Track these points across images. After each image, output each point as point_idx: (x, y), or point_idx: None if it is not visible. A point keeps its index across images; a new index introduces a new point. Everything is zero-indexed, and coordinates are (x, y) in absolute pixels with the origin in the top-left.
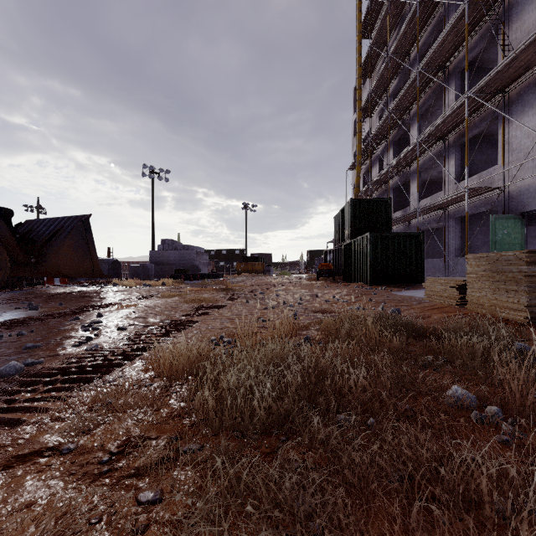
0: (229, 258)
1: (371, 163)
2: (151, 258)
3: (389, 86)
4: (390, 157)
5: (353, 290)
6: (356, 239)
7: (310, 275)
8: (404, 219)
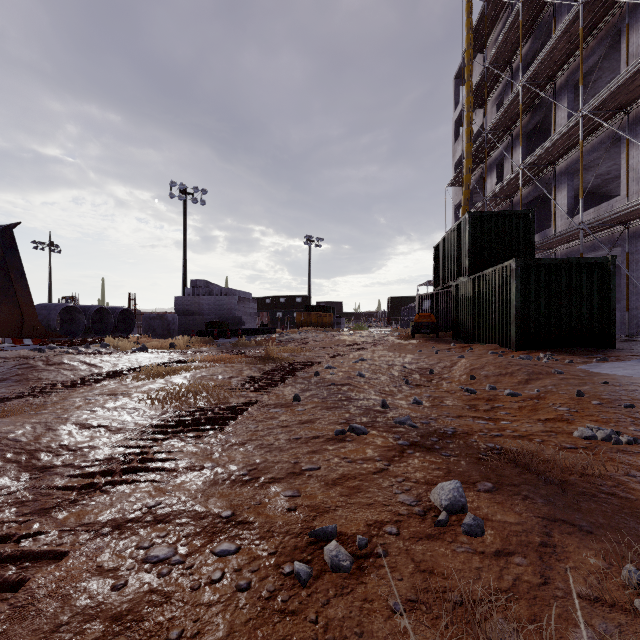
0: (288, 307)
1: (483, 173)
2: (176, 306)
3: (516, 55)
4: (516, 158)
5: (506, 362)
6: (481, 273)
7: (396, 330)
8: (547, 246)
